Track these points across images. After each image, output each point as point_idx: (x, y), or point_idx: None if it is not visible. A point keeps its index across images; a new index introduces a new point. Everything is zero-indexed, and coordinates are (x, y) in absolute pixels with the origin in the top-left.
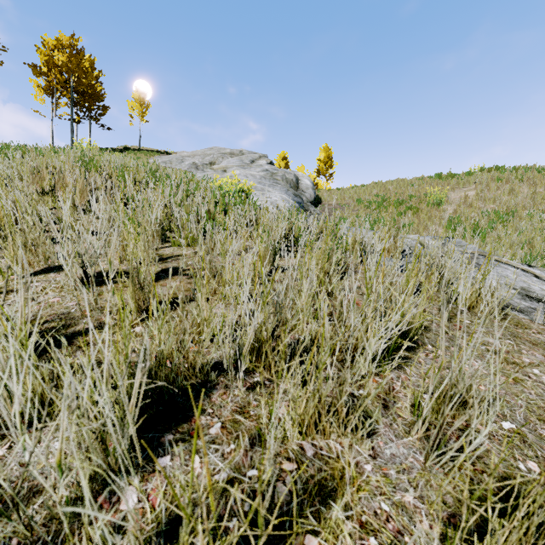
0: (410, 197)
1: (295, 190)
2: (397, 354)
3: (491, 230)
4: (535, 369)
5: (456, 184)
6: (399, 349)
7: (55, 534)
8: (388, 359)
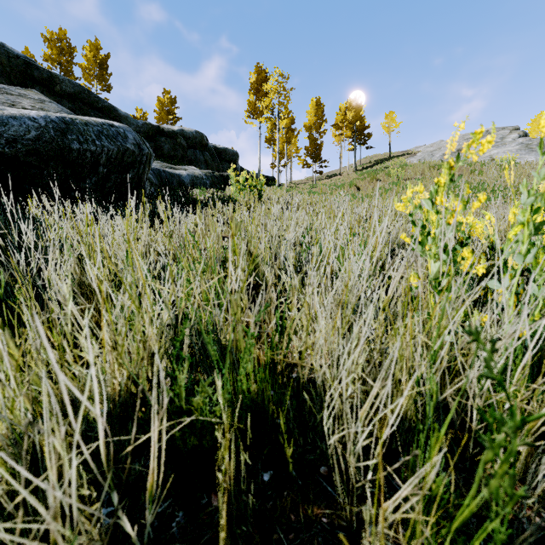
0: None
1: None
2: None
3: None
4: None
5: None
6: None
7: None
8: None
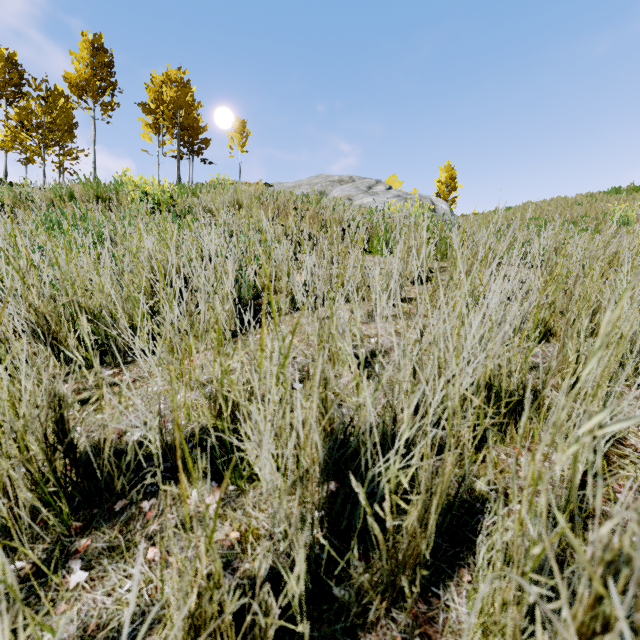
0: (581, 218)
1: None
2: None
3: None
4: None
5: None
6: None
7: (633, 374)
8: None
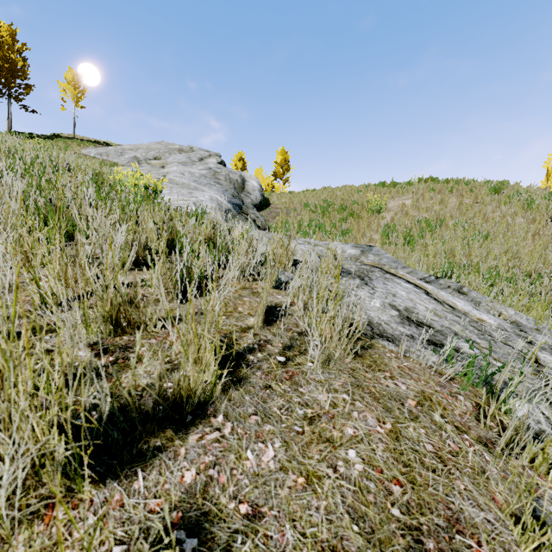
0: (353, 203)
1: (240, 191)
2: (150, 441)
3: (421, 238)
4: (352, 449)
5: (397, 192)
6: (164, 429)
7: None
8: (80, 475)
